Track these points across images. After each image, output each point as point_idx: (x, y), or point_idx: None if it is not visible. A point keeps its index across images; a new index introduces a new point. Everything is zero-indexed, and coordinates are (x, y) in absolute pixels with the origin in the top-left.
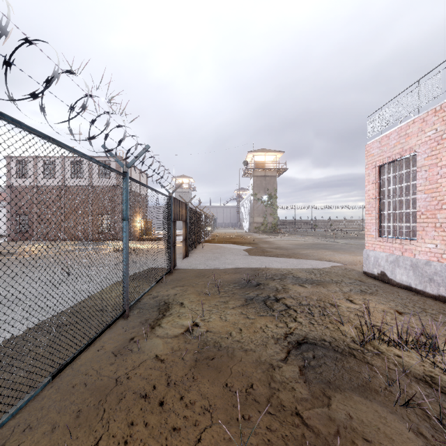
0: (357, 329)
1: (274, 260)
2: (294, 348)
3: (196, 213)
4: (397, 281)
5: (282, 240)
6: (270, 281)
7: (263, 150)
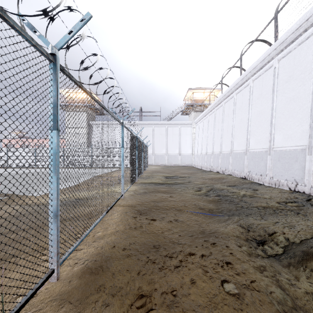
0: None
1: None
2: None
3: None
4: None
5: None
6: None
7: None
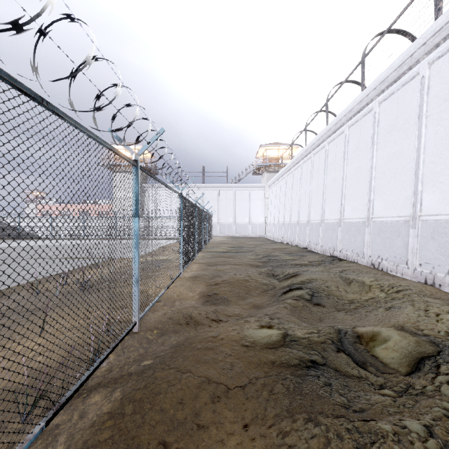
0: None
1: None
2: None
3: None
4: None
5: None
6: None
7: None
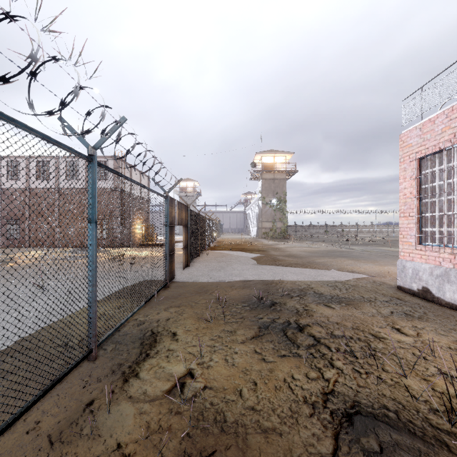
0: (428, 383)
1: (288, 270)
2: (343, 427)
3: (200, 217)
4: (447, 300)
5: (293, 246)
6: (287, 300)
7: (271, 151)
